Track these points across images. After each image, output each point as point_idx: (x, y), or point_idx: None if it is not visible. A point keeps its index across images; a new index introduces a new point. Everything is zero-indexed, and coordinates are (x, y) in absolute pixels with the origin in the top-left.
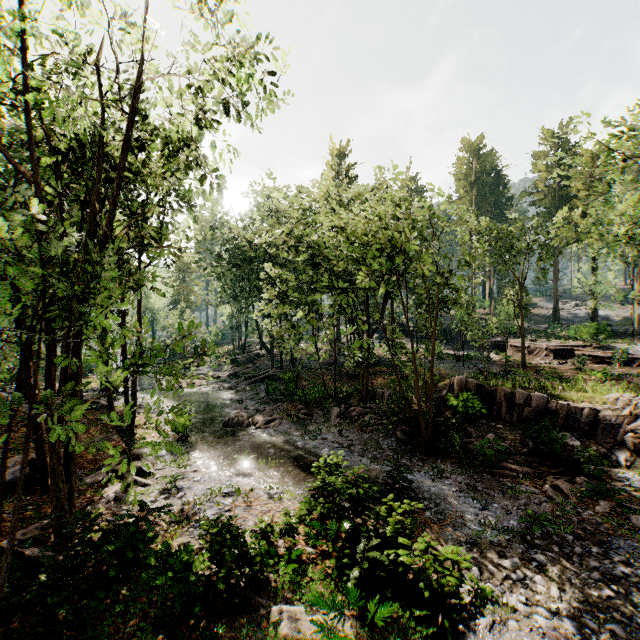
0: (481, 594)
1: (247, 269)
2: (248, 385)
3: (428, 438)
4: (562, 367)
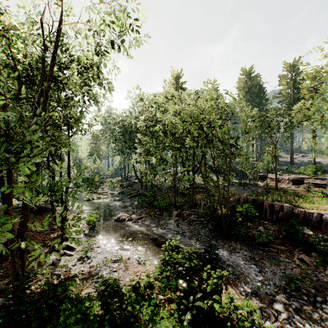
0: None
1: (128, 137)
2: (128, 198)
3: (226, 229)
4: (297, 189)
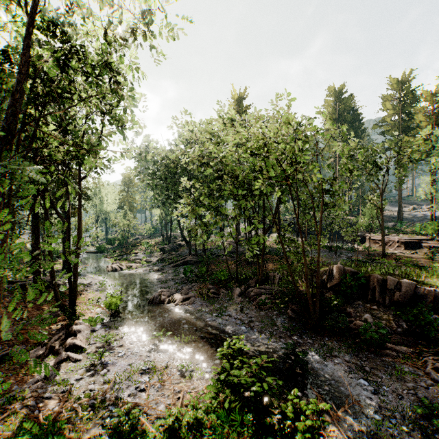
0: None
1: (170, 181)
2: (171, 268)
3: (316, 318)
4: (414, 256)
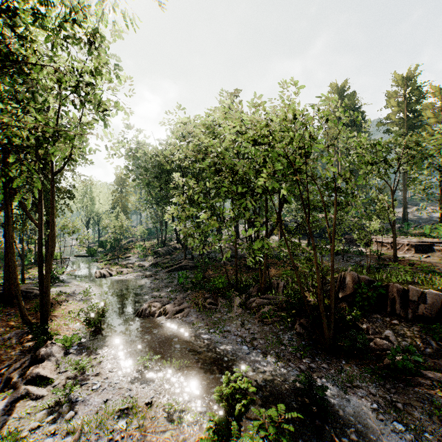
0: None
1: (164, 180)
2: (165, 273)
3: (330, 337)
4: (428, 261)
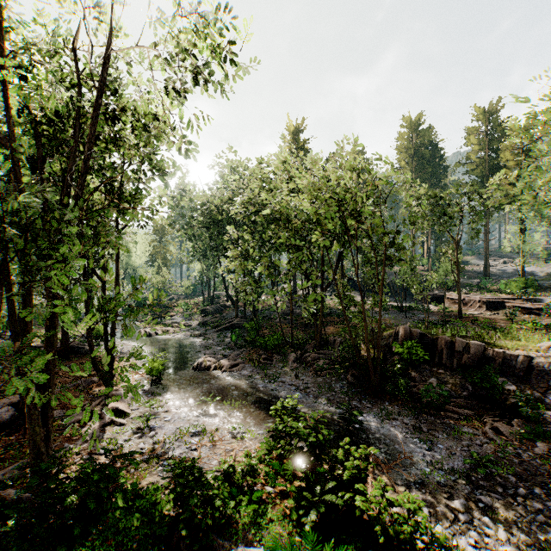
0: (435, 541)
1: (215, 231)
2: (215, 332)
3: (376, 382)
4: (495, 317)
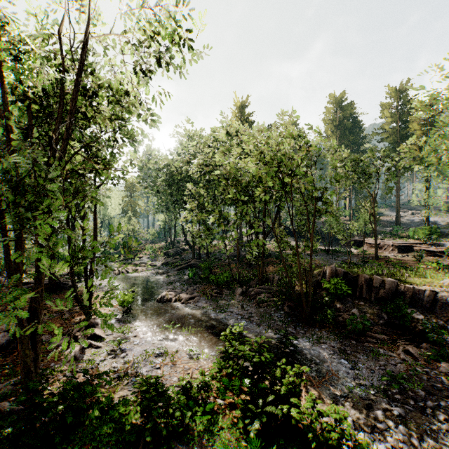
0: (359, 446)
1: (175, 188)
2: (176, 271)
3: (308, 312)
4: (405, 259)
